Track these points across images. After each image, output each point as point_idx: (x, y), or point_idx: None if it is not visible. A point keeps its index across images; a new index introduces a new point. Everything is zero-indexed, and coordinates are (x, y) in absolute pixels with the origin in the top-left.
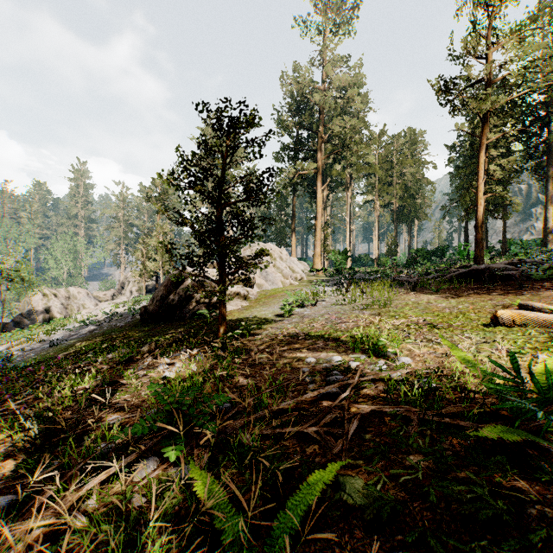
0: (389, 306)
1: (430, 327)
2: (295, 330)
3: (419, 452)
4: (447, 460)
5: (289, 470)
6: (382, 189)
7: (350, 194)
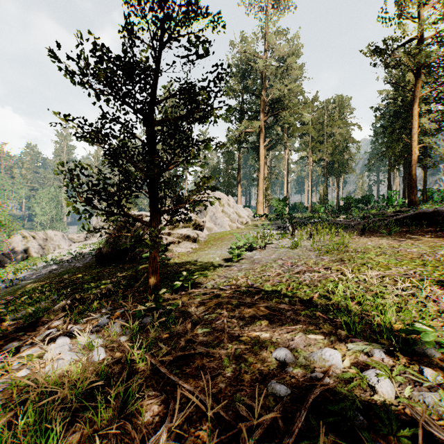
0: (347, 250)
1: (435, 283)
2: (247, 281)
3: None
4: None
5: None
6: (315, 147)
7: (287, 151)
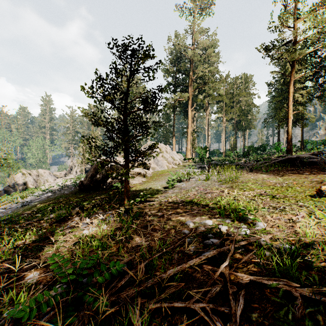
0: (237, 181)
1: (271, 197)
2: (177, 198)
3: None
4: None
5: None
6: (227, 110)
7: (208, 113)
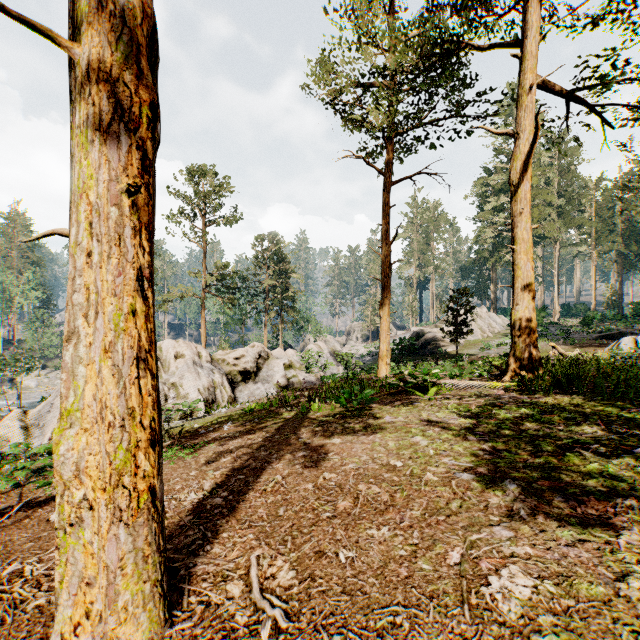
0: None
1: None
2: None
3: None
4: None
5: None
6: (599, 238)
7: (558, 248)
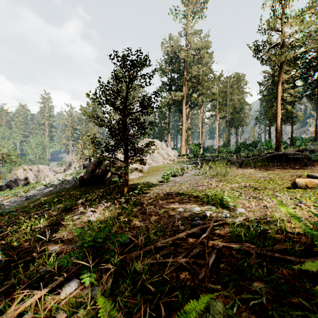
0: (226, 176)
1: (253, 188)
2: (171, 190)
3: (260, 279)
4: (283, 288)
5: (168, 292)
6: (220, 108)
7: (202, 111)
